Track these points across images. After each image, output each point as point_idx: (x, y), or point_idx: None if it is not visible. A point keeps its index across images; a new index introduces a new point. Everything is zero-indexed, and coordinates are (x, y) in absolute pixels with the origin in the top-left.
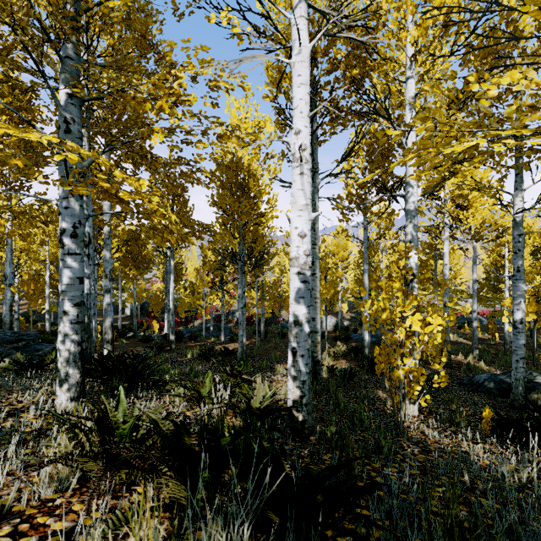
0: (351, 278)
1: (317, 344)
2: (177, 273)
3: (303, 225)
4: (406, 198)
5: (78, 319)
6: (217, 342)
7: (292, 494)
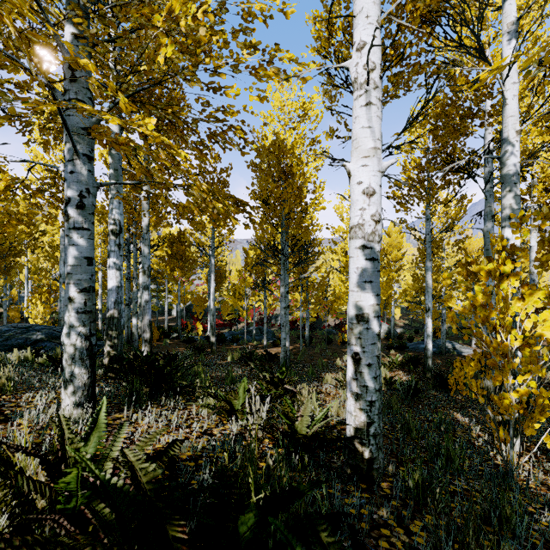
0: (404, 282)
1: None
2: (220, 275)
3: (371, 178)
4: (502, 160)
5: (85, 307)
6: (259, 346)
7: None
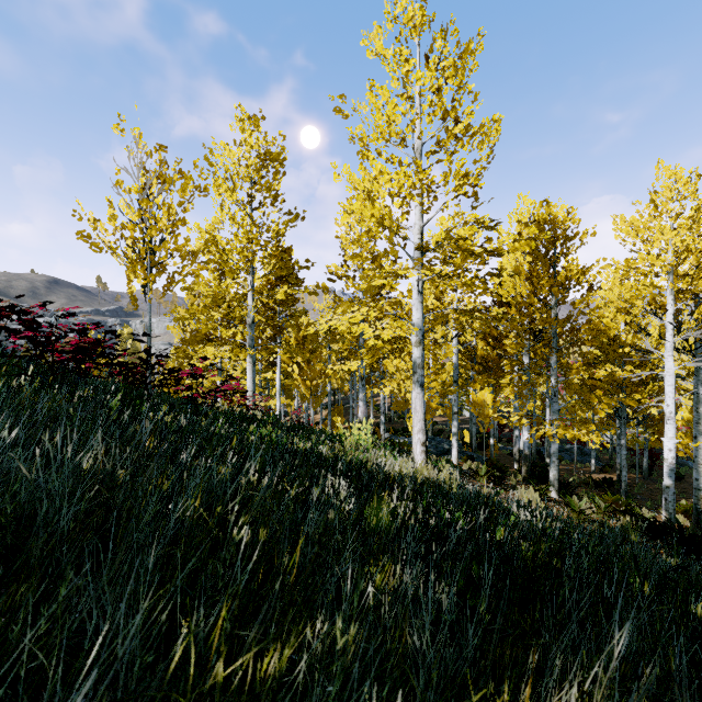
0: None
1: (700, 499)
2: (530, 387)
3: (670, 445)
4: None
5: (557, 464)
6: (585, 470)
7: (656, 526)
